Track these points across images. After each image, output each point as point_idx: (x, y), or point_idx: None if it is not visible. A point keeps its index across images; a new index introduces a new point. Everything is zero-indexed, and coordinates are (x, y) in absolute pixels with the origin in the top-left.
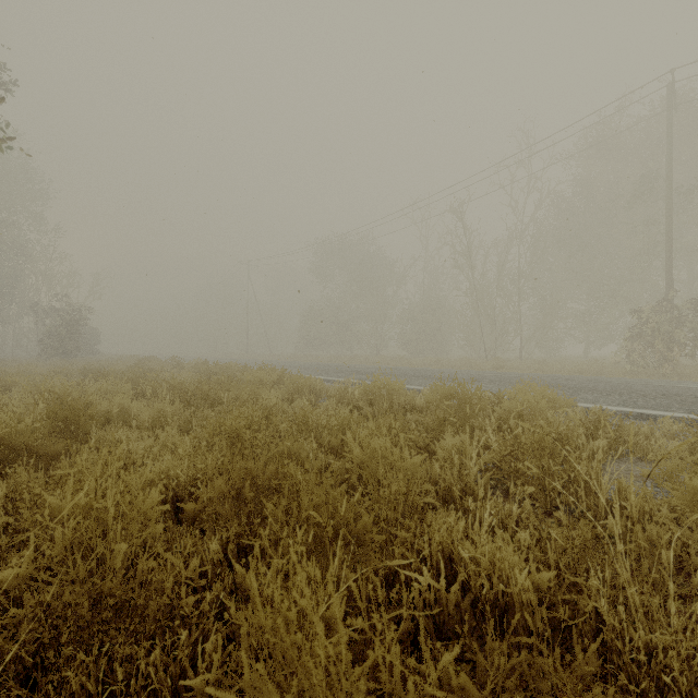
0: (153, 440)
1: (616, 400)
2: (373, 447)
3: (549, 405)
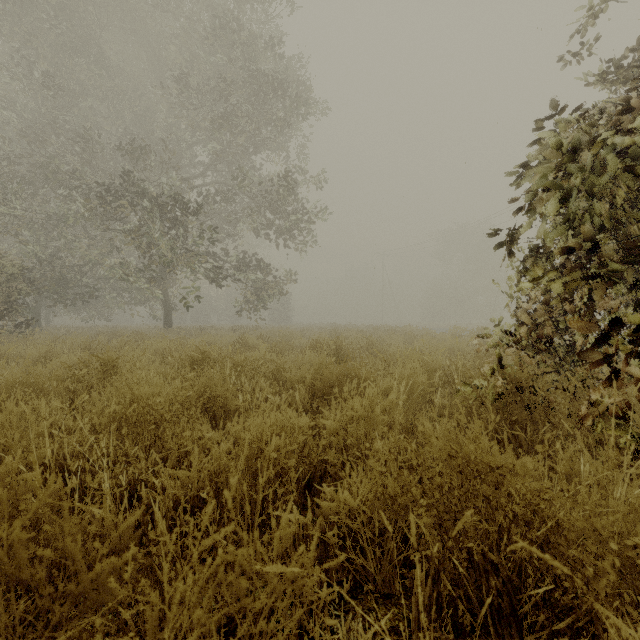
0: None
1: None
2: (442, 337)
3: None
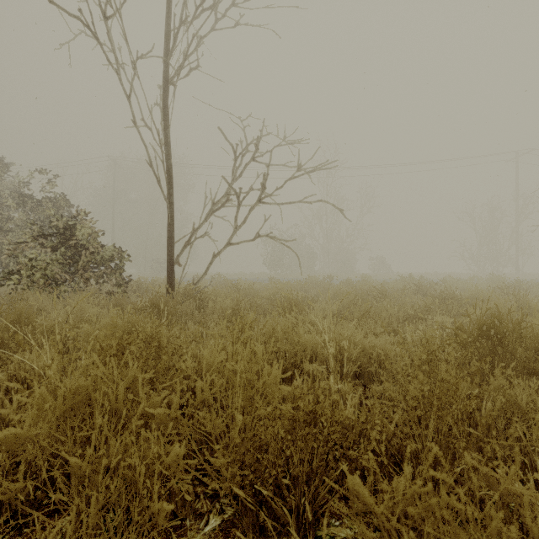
0: None
1: None
2: None
3: None
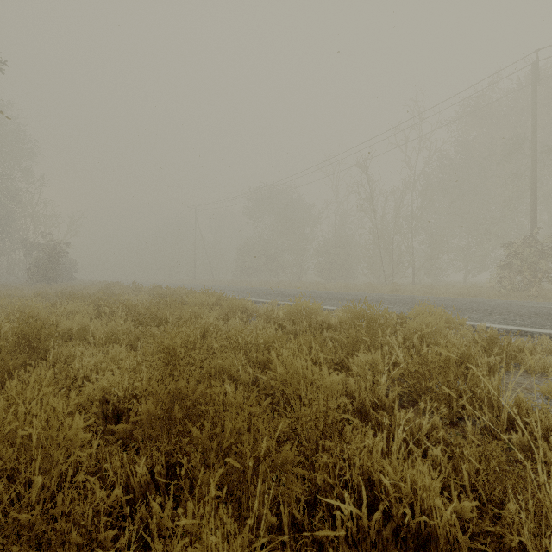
0: (103, 356)
1: (497, 319)
2: (295, 366)
3: (447, 325)
